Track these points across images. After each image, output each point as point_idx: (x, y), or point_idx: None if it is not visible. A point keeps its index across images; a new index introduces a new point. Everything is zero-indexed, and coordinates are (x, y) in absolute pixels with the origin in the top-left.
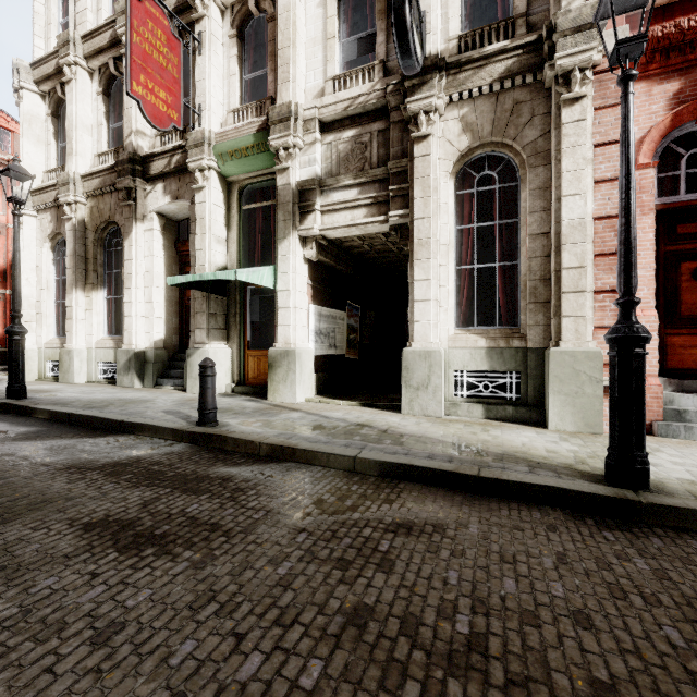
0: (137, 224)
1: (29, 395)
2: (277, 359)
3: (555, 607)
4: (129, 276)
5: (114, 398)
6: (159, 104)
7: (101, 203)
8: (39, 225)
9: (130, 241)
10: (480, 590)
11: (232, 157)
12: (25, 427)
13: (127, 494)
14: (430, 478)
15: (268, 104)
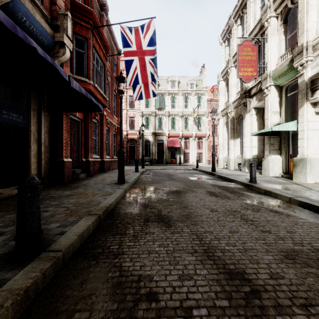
0: (247, 114)
1: (216, 171)
2: (297, 162)
3: (288, 229)
4: (244, 133)
5: (236, 174)
6: (248, 73)
7: (237, 109)
8: (223, 121)
9: (244, 121)
10: (272, 221)
11: (279, 77)
12: (211, 177)
13: (218, 190)
14: (318, 210)
15: (296, 46)
